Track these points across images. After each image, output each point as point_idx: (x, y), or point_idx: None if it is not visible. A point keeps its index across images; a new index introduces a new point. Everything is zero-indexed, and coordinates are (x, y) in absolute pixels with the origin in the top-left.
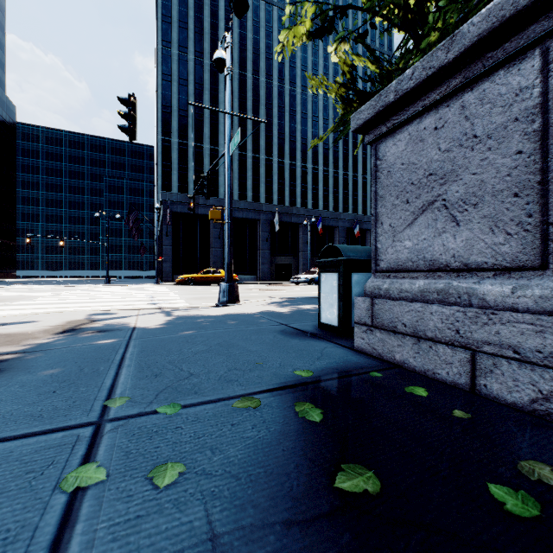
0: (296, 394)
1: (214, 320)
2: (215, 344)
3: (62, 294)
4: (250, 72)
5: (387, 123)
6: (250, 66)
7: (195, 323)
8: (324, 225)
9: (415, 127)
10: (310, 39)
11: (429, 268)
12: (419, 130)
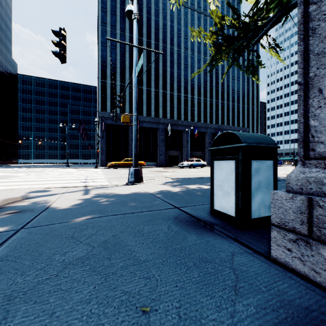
0: None
1: (117, 200)
2: (100, 242)
3: (32, 174)
4: (153, 40)
5: None
6: (153, 37)
7: (100, 204)
8: (198, 131)
9: None
10: None
11: None
12: None
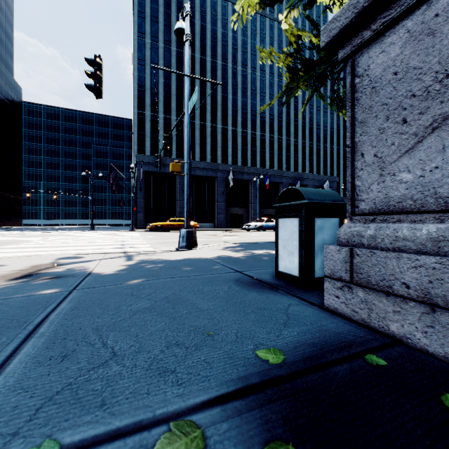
0: (265, 412)
1: (170, 265)
2: (161, 298)
3: (49, 238)
4: (209, 56)
5: (372, 25)
6: (209, 52)
7: (150, 269)
8: (270, 181)
9: (418, 18)
10: (262, 6)
11: (444, 207)
12: (426, 19)
